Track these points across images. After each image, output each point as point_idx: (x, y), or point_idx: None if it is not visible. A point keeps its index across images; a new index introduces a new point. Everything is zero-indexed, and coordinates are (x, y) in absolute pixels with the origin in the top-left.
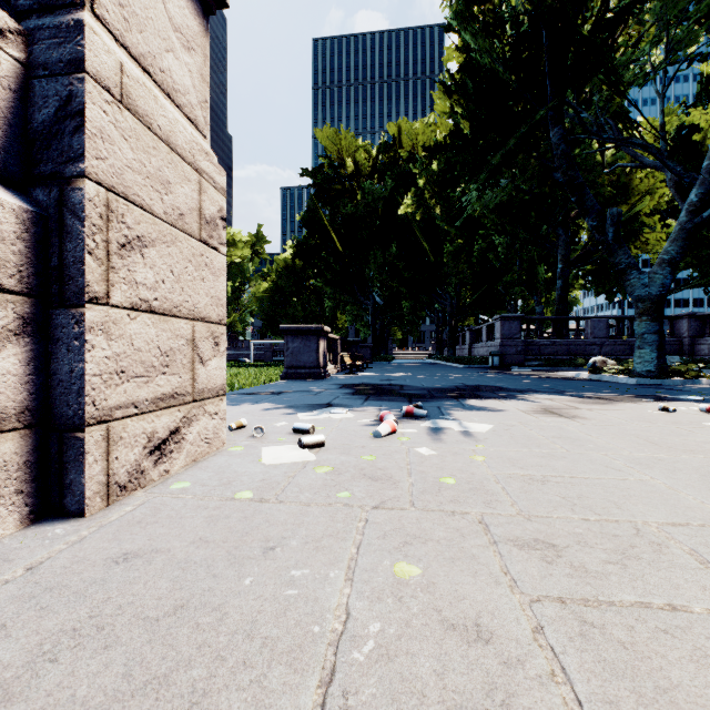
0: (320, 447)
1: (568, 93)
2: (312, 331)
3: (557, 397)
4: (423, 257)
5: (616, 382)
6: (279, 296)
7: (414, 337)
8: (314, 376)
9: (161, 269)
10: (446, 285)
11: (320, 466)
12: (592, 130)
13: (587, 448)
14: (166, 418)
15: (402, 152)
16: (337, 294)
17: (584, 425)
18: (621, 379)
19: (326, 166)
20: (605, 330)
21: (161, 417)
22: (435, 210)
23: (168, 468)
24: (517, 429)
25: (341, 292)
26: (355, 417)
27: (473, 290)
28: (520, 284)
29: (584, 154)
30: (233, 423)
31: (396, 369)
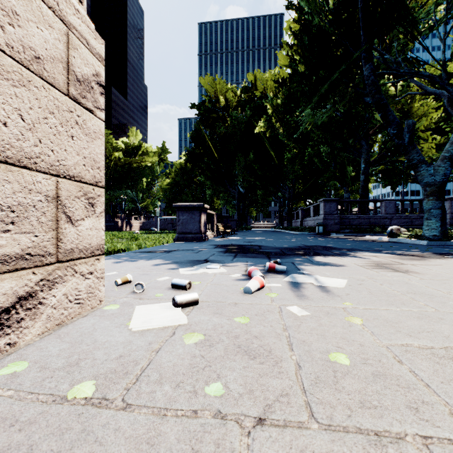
0: (193, 305)
1: (374, 42)
2: (196, 207)
3: (379, 254)
4: (270, 162)
5: (411, 243)
6: (176, 188)
7: (264, 214)
8: (197, 239)
9: (1, 108)
10: (286, 180)
11: (190, 333)
12: (392, 67)
13: (452, 306)
14: (11, 283)
15: (257, 92)
16: (214, 186)
17: (423, 279)
18: (415, 241)
19: (207, 102)
20: (393, 208)
21: (1, 282)
22: (279, 130)
23: (13, 340)
24: (369, 284)
25: (216, 184)
26: (227, 272)
27: (303, 183)
28: (335, 179)
29: (386, 84)
30: (119, 278)
31: (254, 235)
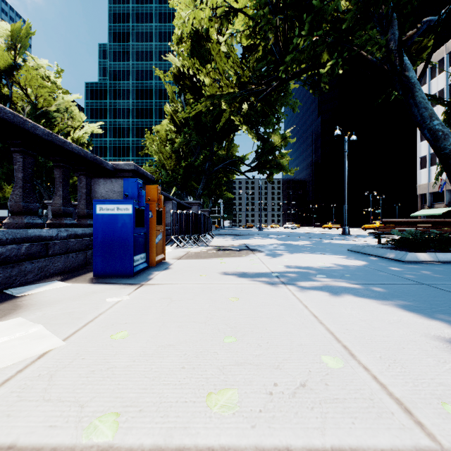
0: None
1: None
2: None
3: None
4: None
5: None
6: None
7: None
8: None
9: None
10: None
11: None
12: None
13: None
14: None
15: None
16: None
17: None
18: None
19: None
20: None
21: None
22: None
23: None
24: None
25: None
26: None
27: None
28: None
29: None
30: None
31: None
